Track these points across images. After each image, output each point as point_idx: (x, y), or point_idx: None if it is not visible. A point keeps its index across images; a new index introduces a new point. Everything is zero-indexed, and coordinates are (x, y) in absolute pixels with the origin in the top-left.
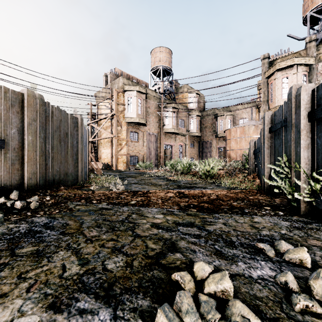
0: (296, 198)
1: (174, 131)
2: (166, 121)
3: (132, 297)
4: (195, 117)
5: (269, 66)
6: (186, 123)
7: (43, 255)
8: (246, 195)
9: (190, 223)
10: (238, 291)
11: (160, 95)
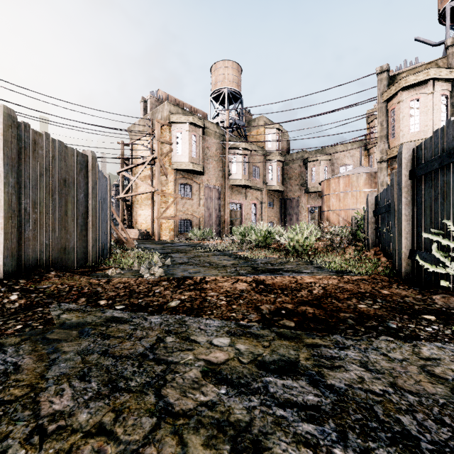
0: None
1: (245, 183)
2: (233, 168)
3: None
4: (275, 164)
5: (390, 84)
6: (263, 171)
7: None
8: (375, 287)
9: (290, 362)
10: None
11: (224, 131)
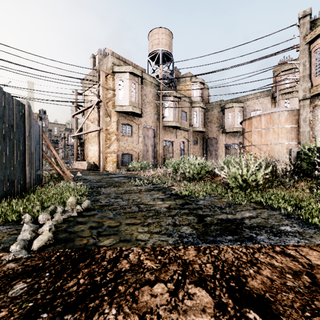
0: None
1: (176, 125)
2: (166, 112)
3: None
4: (199, 110)
5: (312, 27)
6: (189, 116)
7: None
8: None
9: None
10: None
11: (158, 81)
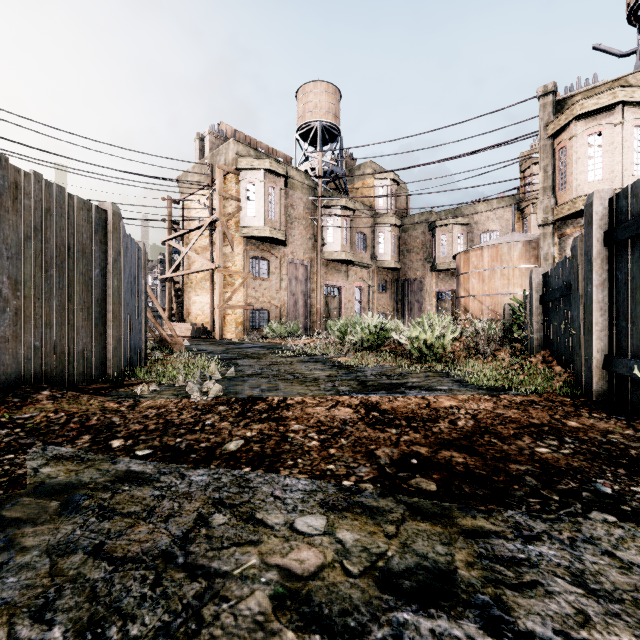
0: None
1: (346, 257)
2: (328, 235)
3: None
4: (389, 230)
5: (557, 111)
6: (371, 240)
7: None
8: (554, 415)
9: (438, 572)
10: None
11: (315, 182)
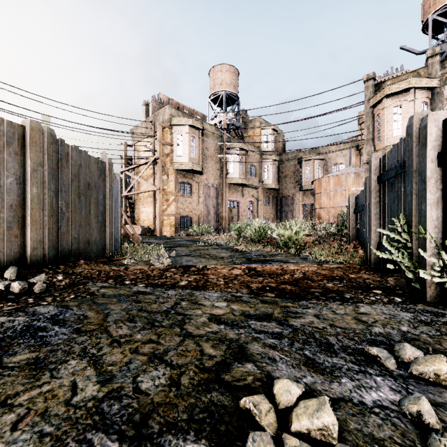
0: (419, 278)
1: (242, 182)
2: (230, 167)
3: (177, 439)
4: (271, 163)
5: (376, 91)
6: (259, 170)
7: (44, 367)
8: (346, 272)
9: (267, 314)
10: (345, 427)
11: (222, 132)
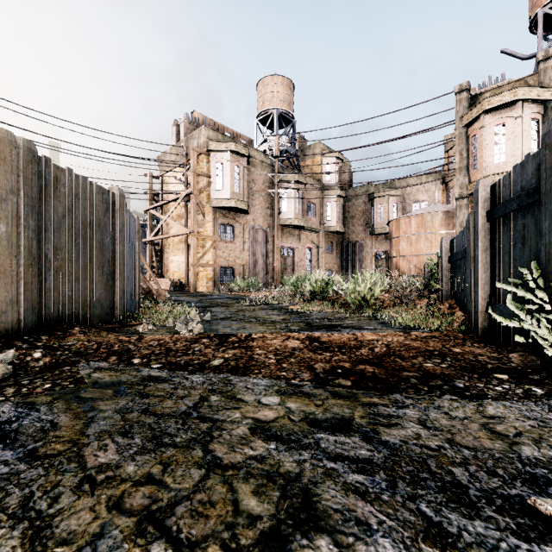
0: None
1: (298, 224)
2: (283, 205)
3: None
4: (335, 200)
5: (471, 105)
6: (320, 209)
7: None
8: (446, 344)
9: (343, 420)
10: None
11: (273, 160)
